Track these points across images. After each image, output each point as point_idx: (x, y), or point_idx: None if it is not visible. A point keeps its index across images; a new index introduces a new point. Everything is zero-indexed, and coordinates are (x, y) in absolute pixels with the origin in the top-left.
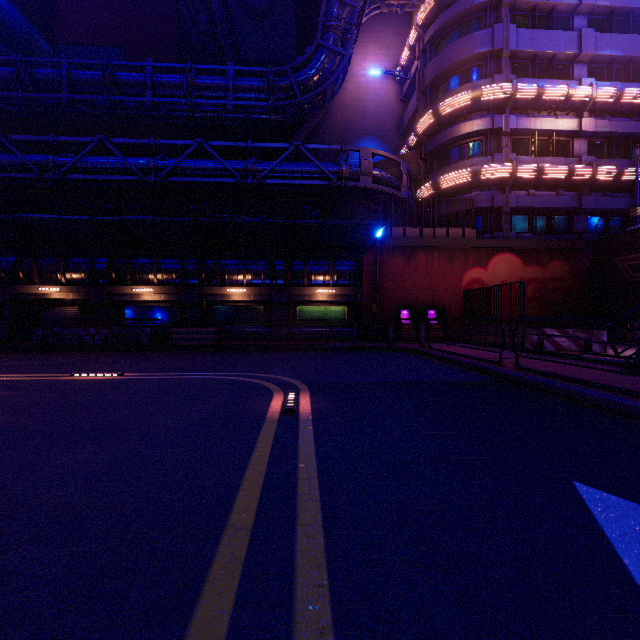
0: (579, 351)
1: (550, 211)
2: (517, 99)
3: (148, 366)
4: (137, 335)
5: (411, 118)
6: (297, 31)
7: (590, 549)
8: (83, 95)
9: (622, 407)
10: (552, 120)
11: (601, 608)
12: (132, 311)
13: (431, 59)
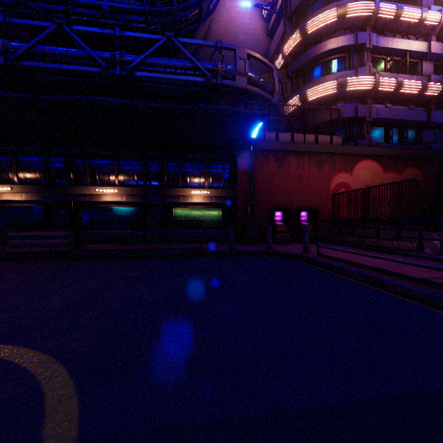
0: None
1: (403, 124)
2: (378, 18)
3: None
4: None
5: (277, 47)
6: None
7: None
8: None
9: None
10: (406, 41)
11: None
12: None
13: None
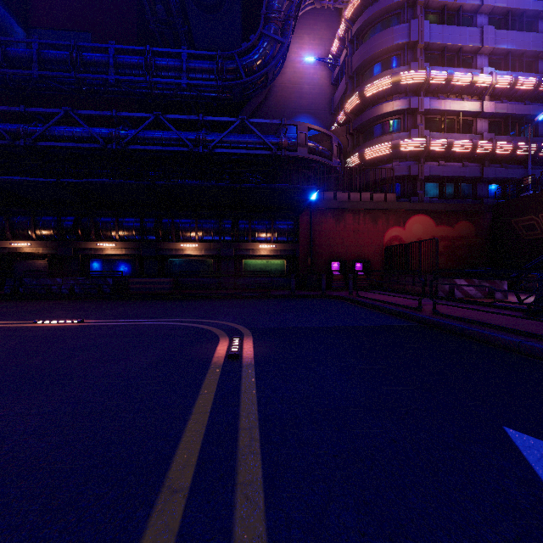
0: (484, 298)
1: (457, 179)
2: (430, 84)
3: (107, 313)
4: (100, 285)
5: (340, 99)
6: (243, 23)
7: (537, 507)
8: (52, 72)
9: (532, 350)
10: (459, 102)
11: None
12: (96, 264)
13: (357, 49)
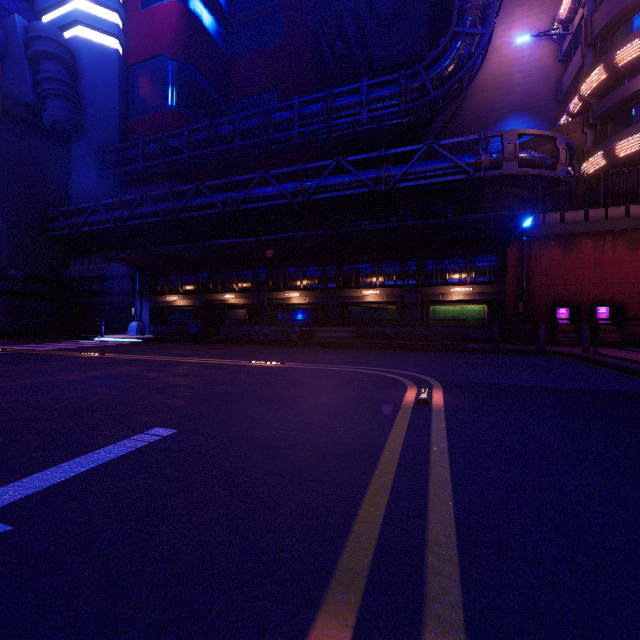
0: None
1: None
2: None
3: (300, 358)
4: (289, 333)
5: (573, 79)
6: (430, 21)
7: None
8: (249, 140)
9: None
10: None
11: None
12: (284, 312)
13: (603, 1)
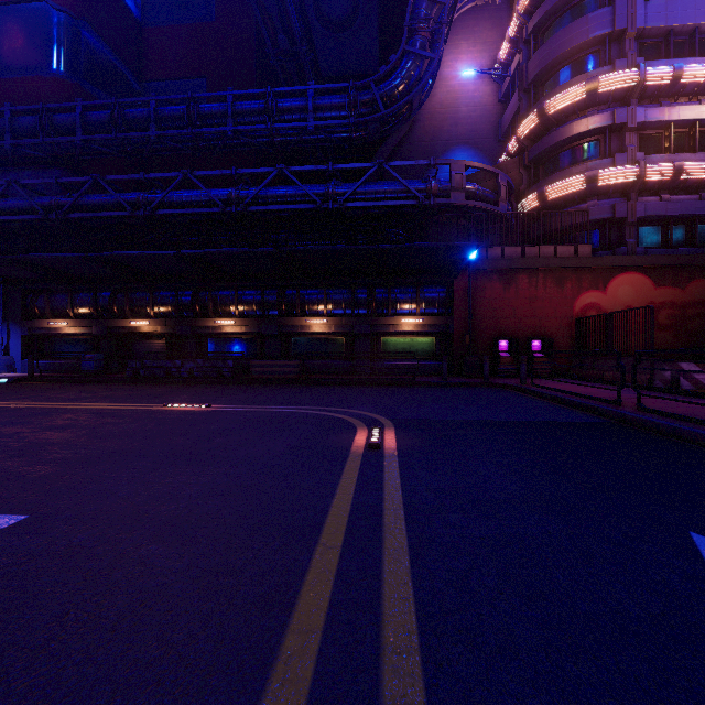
0: None
1: (691, 219)
2: (646, 86)
3: (232, 398)
4: (220, 368)
5: (511, 121)
6: (380, 36)
7: (697, 597)
8: (169, 131)
9: None
10: (694, 107)
11: (698, 648)
12: (214, 344)
13: (536, 51)
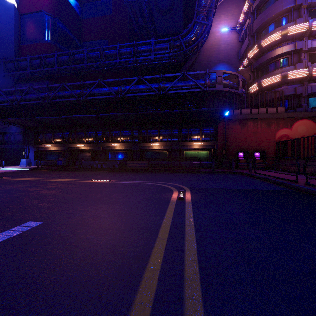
0: None
1: None
2: (312, 30)
3: (119, 177)
4: (114, 164)
5: (245, 50)
6: (184, 15)
7: None
8: (92, 63)
9: None
10: None
11: None
12: (111, 154)
13: (257, 17)
